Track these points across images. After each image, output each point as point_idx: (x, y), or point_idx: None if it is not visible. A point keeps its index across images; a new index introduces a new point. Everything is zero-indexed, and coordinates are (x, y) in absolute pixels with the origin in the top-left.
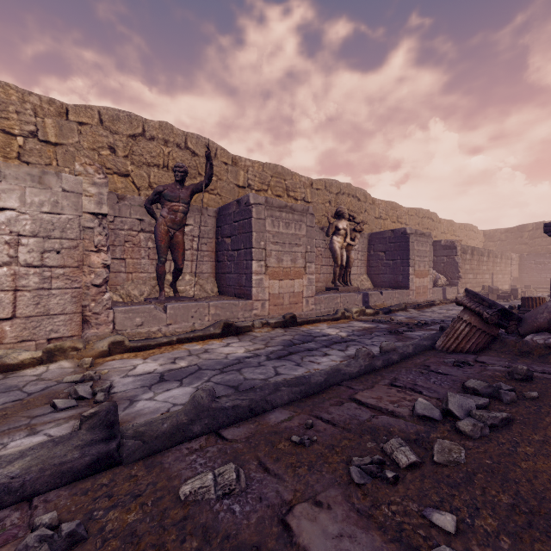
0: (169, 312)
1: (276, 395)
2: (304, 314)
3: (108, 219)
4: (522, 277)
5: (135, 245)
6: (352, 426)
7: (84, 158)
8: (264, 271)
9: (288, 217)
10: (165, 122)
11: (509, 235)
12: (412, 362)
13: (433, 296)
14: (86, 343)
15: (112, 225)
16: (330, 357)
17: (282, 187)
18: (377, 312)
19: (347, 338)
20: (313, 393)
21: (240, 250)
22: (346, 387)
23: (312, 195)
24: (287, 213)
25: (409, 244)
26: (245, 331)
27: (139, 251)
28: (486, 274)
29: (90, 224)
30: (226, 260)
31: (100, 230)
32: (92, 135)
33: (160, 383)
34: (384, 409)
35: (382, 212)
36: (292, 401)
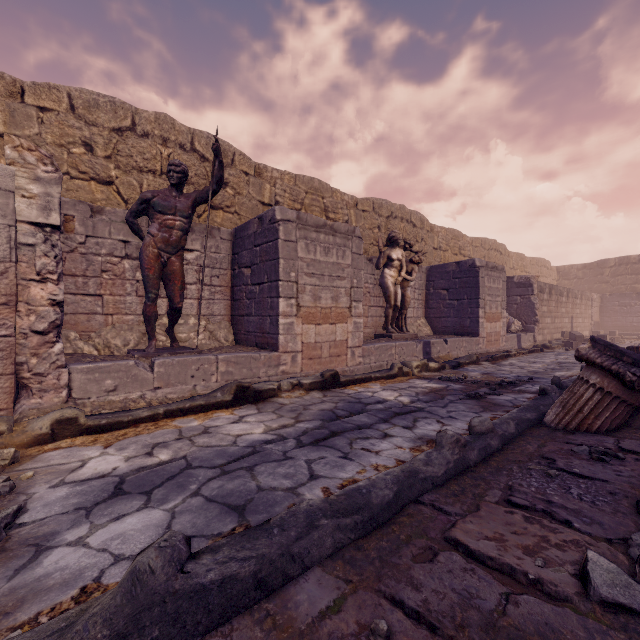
0: (157, 370)
1: (311, 539)
2: (349, 370)
3: (77, 239)
4: (603, 322)
5: (117, 277)
6: (473, 635)
7: (20, 139)
8: (296, 312)
9: (328, 240)
10: (164, 114)
11: (587, 272)
12: (523, 451)
13: (506, 345)
14: (16, 423)
15: (83, 247)
16: (392, 441)
17: (320, 206)
18: (443, 366)
19: (412, 407)
20: (377, 526)
21: (263, 285)
22: (432, 509)
23: (357, 217)
24: (327, 235)
25: (479, 279)
26: (268, 397)
27: (122, 285)
28: (565, 317)
29: (30, 239)
30: (245, 298)
31: (46, 248)
32: (59, 126)
33: (112, 500)
34: (520, 573)
35: (442, 241)
36: (340, 548)
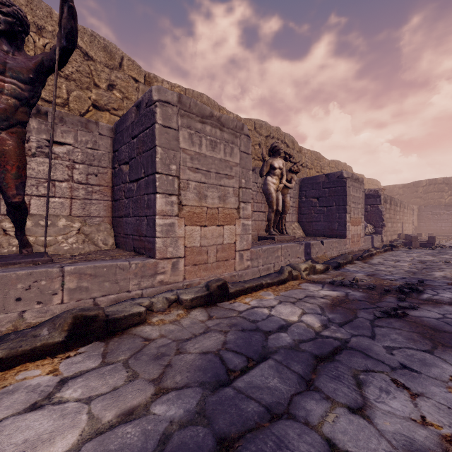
0: None
1: None
2: (237, 275)
3: None
4: (420, 226)
5: None
6: None
7: None
8: (177, 212)
9: (215, 133)
10: None
11: (406, 190)
12: None
13: (364, 245)
14: None
15: None
16: None
17: None
18: (327, 267)
19: (331, 339)
20: None
21: (140, 180)
22: None
23: None
24: (214, 128)
25: (346, 188)
26: (130, 326)
27: None
28: (399, 223)
29: None
30: (124, 197)
31: None
32: None
33: None
34: None
35: (308, 161)
36: None
